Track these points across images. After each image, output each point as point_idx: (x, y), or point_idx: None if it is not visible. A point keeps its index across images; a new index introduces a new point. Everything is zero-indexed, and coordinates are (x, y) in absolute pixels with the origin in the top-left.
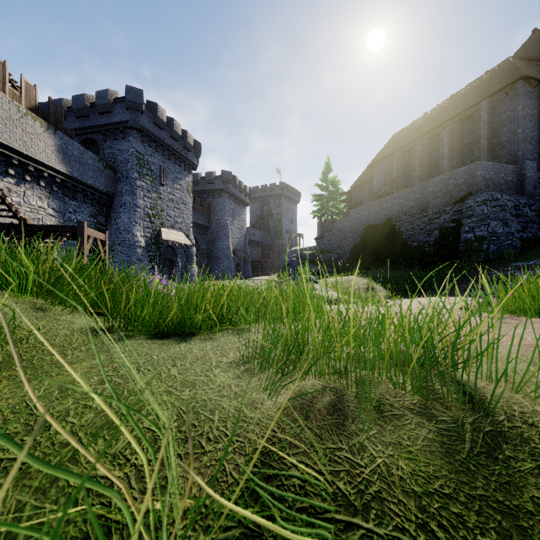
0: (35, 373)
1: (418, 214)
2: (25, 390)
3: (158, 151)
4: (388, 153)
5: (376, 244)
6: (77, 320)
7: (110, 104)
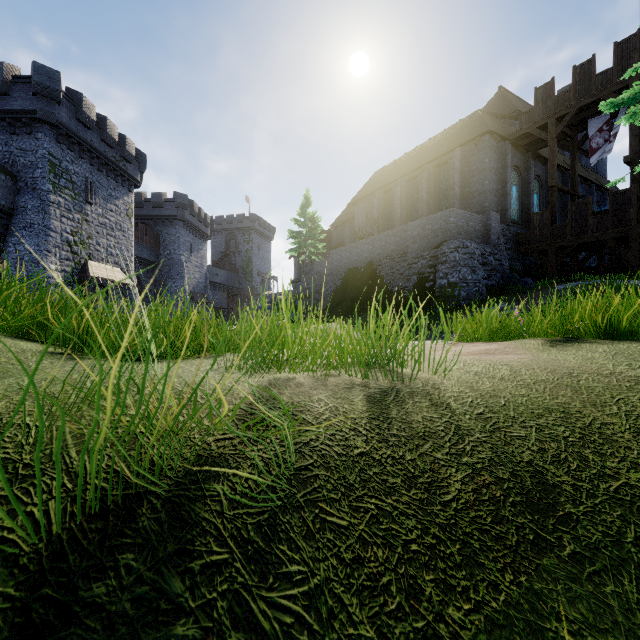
0: (5, 374)
1: (398, 258)
2: (7, 382)
3: (83, 157)
4: (370, 191)
5: (357, 289)
6: (20, 343)
7: (5, 82)
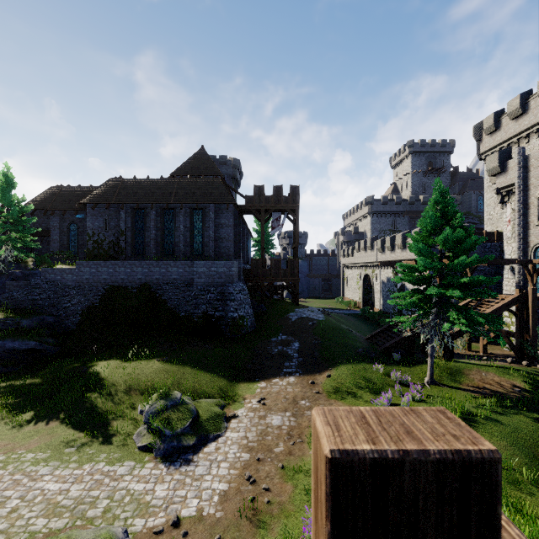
0: None
1: (183, 287)
2: None
3: None
4: (114, 200)
5: (133, 309)
6: None
7: None
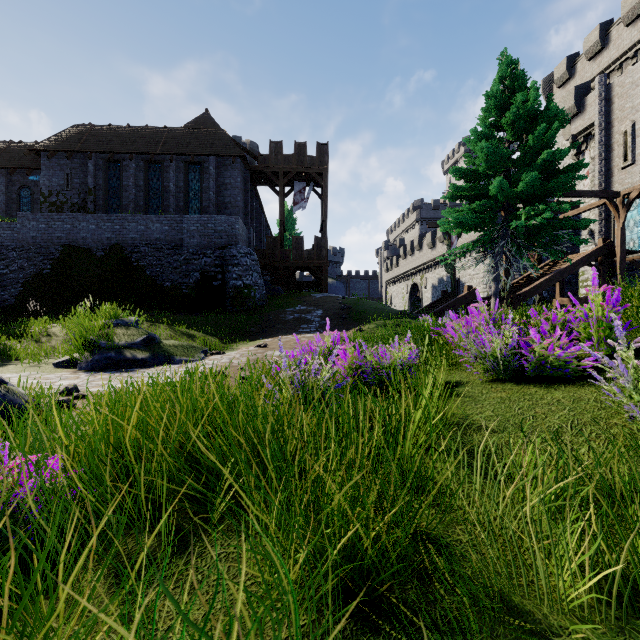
0: None
1: (168, 250)
2: None
3: None
4: (78, 148)
5: (97, 277)
6: None
7: None
